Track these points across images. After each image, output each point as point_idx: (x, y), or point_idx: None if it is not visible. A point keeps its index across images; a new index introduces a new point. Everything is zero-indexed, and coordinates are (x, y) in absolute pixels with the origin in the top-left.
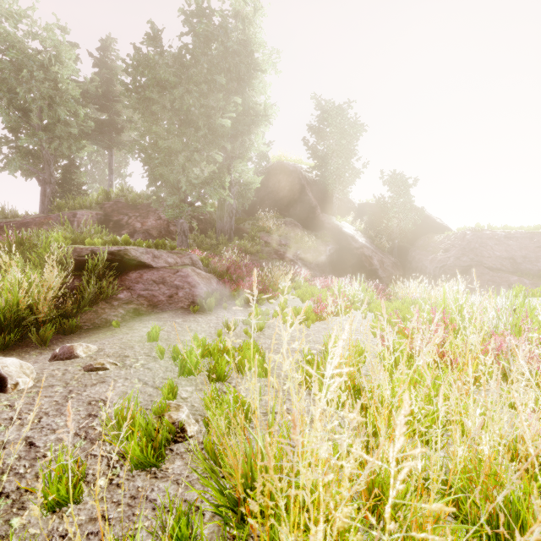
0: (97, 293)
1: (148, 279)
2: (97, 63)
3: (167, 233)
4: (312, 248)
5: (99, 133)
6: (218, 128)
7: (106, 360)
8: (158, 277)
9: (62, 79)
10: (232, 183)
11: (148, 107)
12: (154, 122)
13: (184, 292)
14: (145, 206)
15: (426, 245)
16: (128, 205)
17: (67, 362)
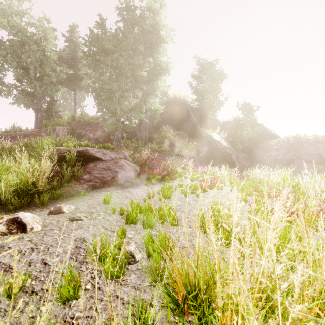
0: (71, 175)
1: (100, 167)
2: (67, 40)
3: (108, 140)
4: (194, 148)
5: (68, 81)
6: (139, 77)
7: (82, 215)
8: (106, 166)
9: (47, 50)
10: (146, 110)
11: (97, 65)
12: (101, 74)
13: (121, 175)
14: (95, 124)
15: (265, 147)
16: (85, 124)
17: (58, 215)
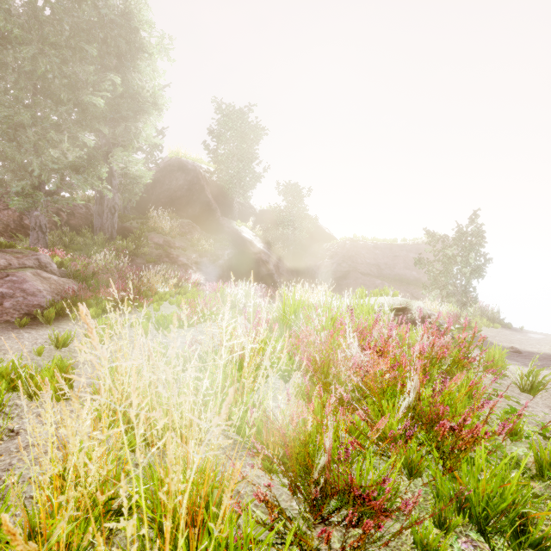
0: None
1: None
2: None
3: (19, 228)
4: (209, 251)
5: None
6: (89, 106)
7: None
8: None
9: None
10: (113, 174)
11: None
12: None
13: (14, 302)
14: None
15: (316, 252)
16: None
17: None
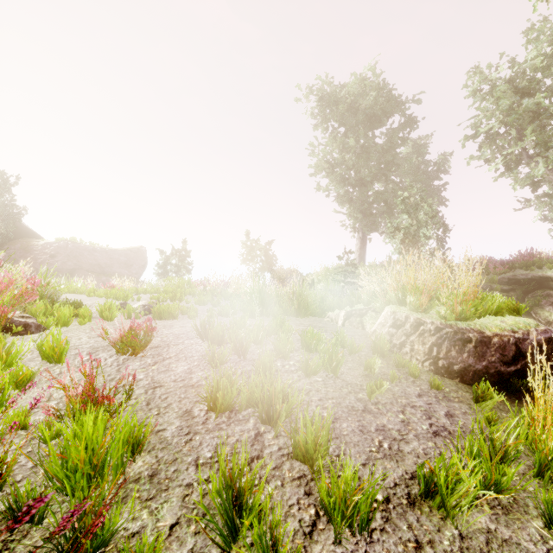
0: None
1: None
2: None
3: None
4: None
5: None
6: None
7: None
8: None
9: None
10: None
11: None
12: None
13: None
14: None
15: (27, 249)
16: None
17: None
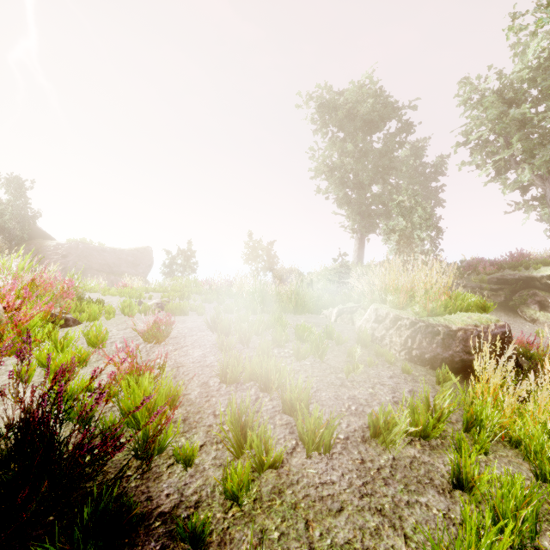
0: None
1: None
2: None
3: None
4: None
5: None
6: None
7: None
8: None
9: None
10: None
11: None
12: None
13: None
14: None
15: (40, 249)
16: None
17: None
